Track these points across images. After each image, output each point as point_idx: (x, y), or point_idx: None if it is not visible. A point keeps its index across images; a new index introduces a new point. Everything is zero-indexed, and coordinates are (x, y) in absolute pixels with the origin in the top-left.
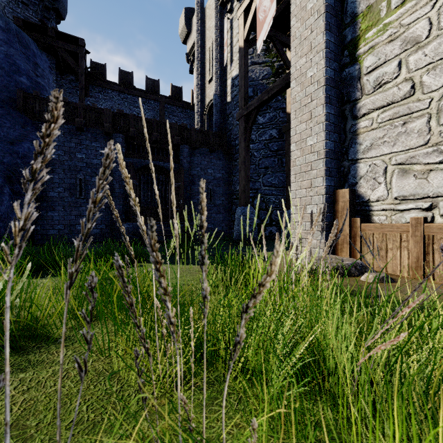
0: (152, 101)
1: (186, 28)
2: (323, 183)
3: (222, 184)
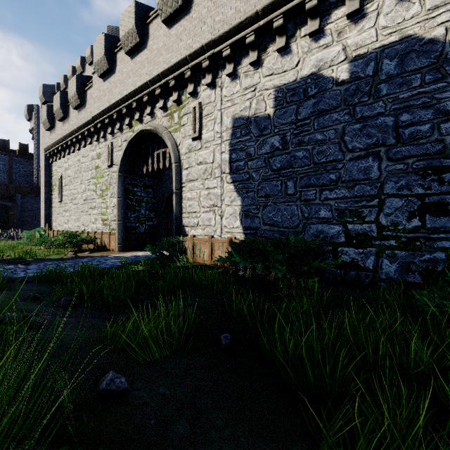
0: (3, 155)
1: (29, 116)
2: (44, 221)
3: None
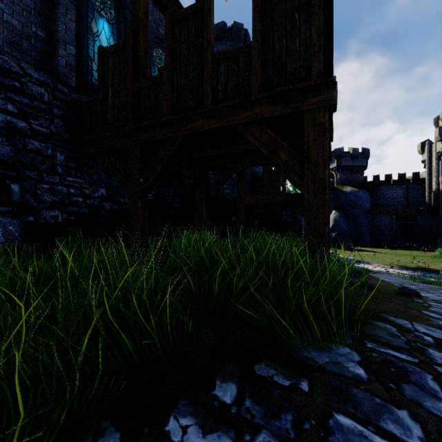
0: (402, 185)
1: (421, 151)
2: None
3: (437, 227)
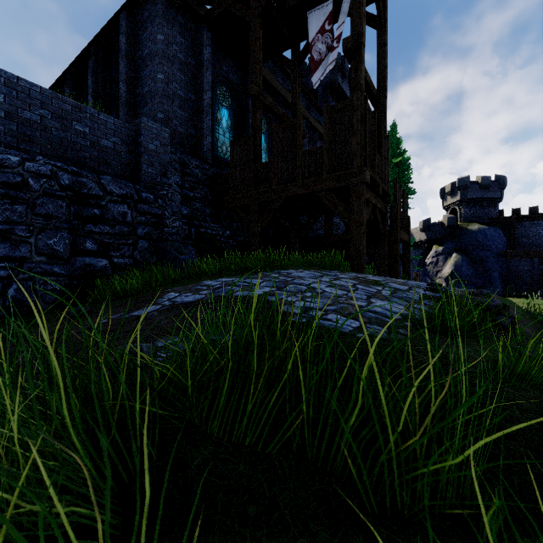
0: None
1: None
2: None
3: None
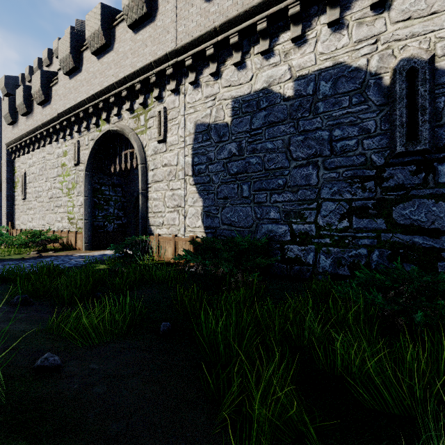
0: None
1: None
2: (6, 220)
3: None
